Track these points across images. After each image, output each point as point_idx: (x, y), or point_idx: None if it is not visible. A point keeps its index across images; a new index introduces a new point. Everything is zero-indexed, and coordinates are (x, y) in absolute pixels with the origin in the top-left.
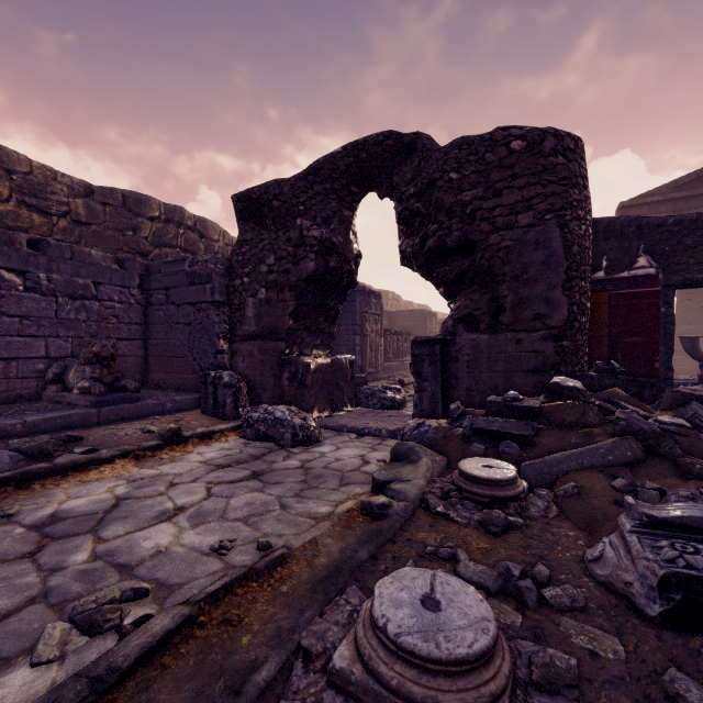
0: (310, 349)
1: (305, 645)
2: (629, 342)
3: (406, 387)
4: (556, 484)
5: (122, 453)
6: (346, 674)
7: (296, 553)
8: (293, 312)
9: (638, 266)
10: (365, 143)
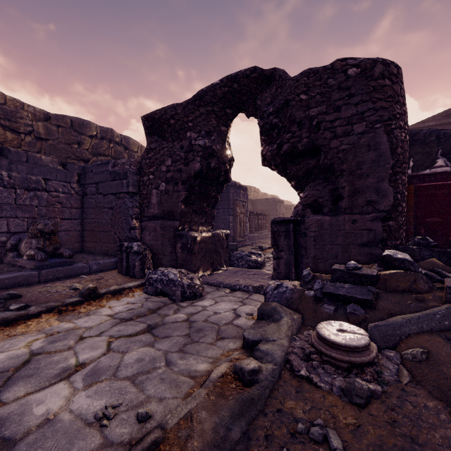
0: (197, 226)
1: None
2: (430, 221)
3: (264, 251)
4: (400, 346)
5: (48, 309)
6: None
7: (169, 434)
8: (185, 199)
9: (437, 165)
10: (236, 76)
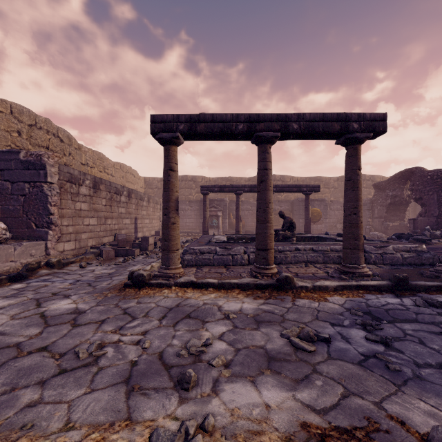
0: (393, 221)
1: None
2: None
3: None
4: None
5: None
6: None
7: None
8: (385, 212)
9: None
10: (403, 171)
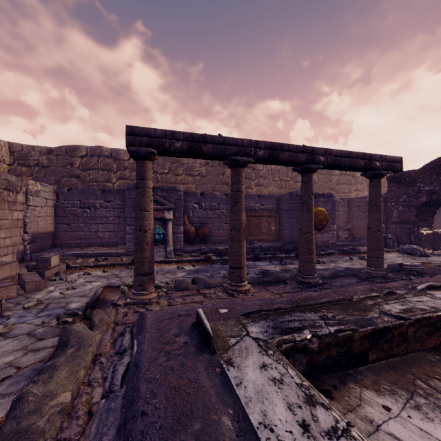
0: (421, 227)
1: (438, 265)
2: None
3: None
4: None
5: None
6: None
7: (433, 263)
8: (415, 215)
9: None
10: None
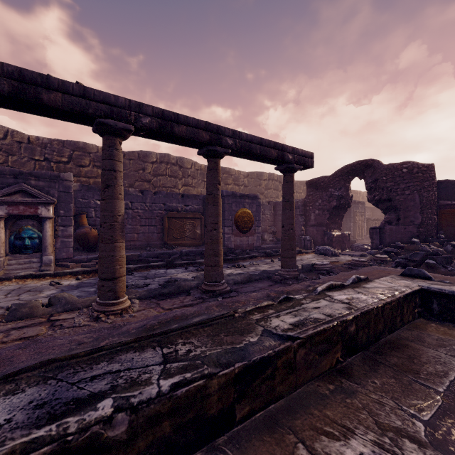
0: (333, 230)
1: (344, 263)
2: None
3: None
4: None
5: None
6: (349, 263)
7: (340, 262)
8: (328, 218)
9: None
10: (354, 164)
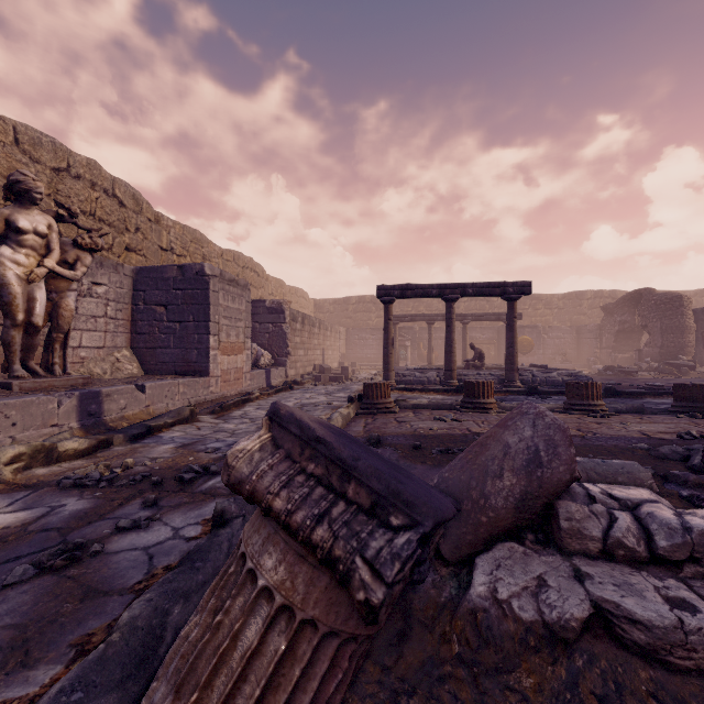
0: (625, 352)
1: None
2: None
3: None
4: None
5: None
6: None
7: None
8: (614, 341)
9: None
10: (632, 292)
